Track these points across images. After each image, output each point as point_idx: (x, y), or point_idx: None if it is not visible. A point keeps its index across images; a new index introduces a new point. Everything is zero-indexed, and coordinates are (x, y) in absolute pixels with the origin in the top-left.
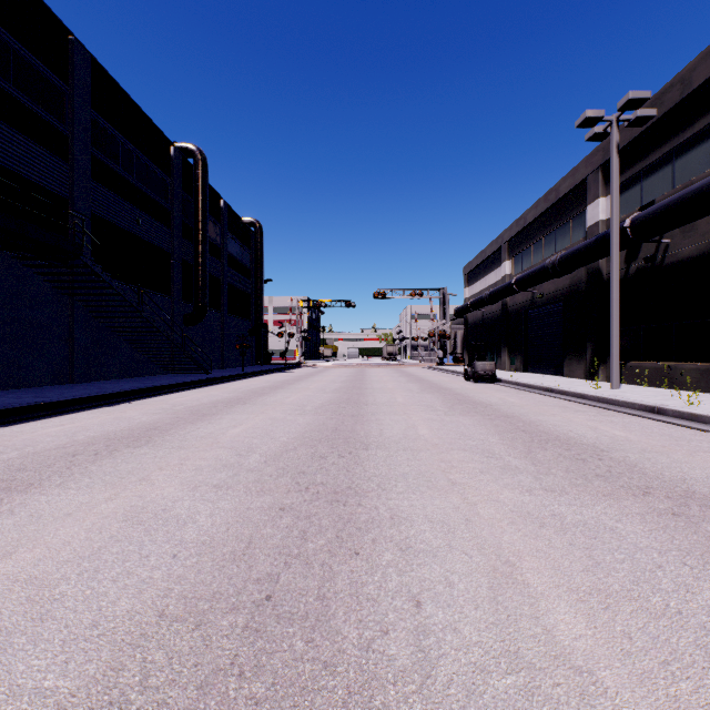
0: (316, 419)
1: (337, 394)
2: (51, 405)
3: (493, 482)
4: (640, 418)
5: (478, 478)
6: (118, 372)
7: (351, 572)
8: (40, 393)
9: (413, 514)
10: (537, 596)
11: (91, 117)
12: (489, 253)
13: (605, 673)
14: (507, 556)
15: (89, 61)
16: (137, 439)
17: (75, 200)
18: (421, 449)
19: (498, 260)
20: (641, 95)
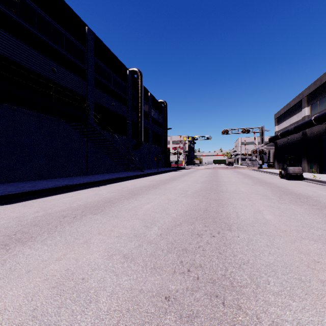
0: (193, 201)
1: (204, 184)
2: (72, 186)
3: None
4: None
5: None
6: (105, 170)
7: None
8: (72, 179)
9: None
10: None
11: (94, 60)
12: (293, 104)
13: None
14: None
15: (93, 36)
16: (97, 208)
17: (88, 96)
18: (274, 235)
19: (299, 107)
20: None
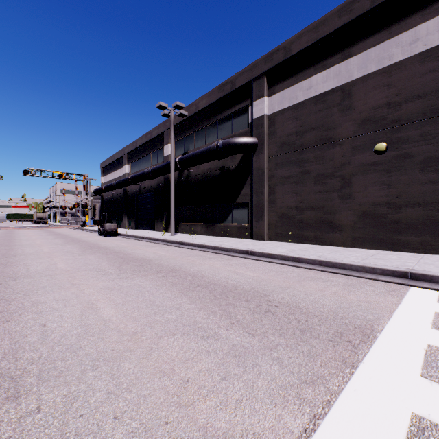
0: None
1: None
2: None
3: (96, 280)
4: (176, 247)
5: (89, 280)
6: None
7: (5, 327)
8: None
9: (47, 300)
10: (100, 309)
11: None
12: (117, 158)
13: (114, 318)
14: (93, 302)
15: None
16: None
17: None
18: (57, 274)
19: (122, 163)
20: (181, 105)
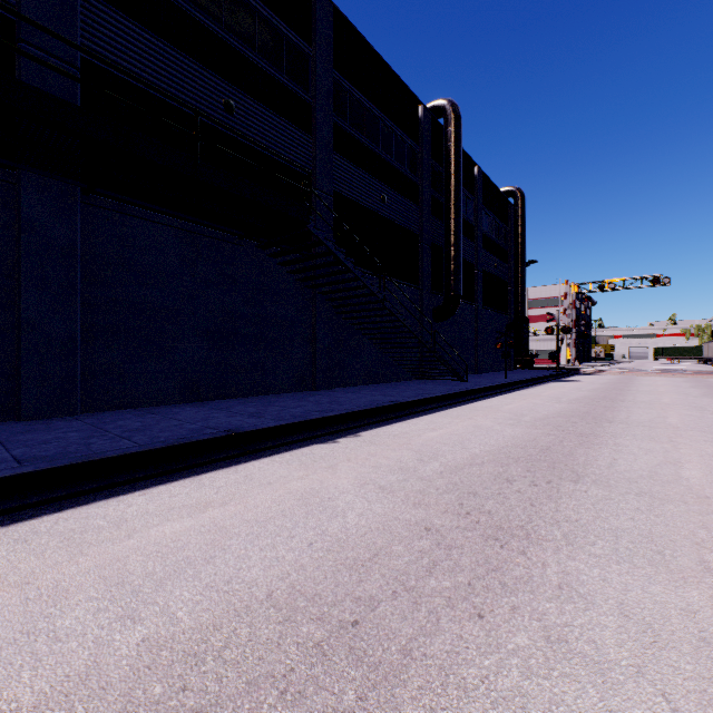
0: None
1: None
2: (246, 436)
3: None
4: None
5: None
6: (362, 377)
7: None
8: (267, 405)
9: None
10: None
11: (335, 81)
12: None
13: None
14: None
15: (331, 13)
16: None
17: (318, 176)
18: None
19: None
20: None
